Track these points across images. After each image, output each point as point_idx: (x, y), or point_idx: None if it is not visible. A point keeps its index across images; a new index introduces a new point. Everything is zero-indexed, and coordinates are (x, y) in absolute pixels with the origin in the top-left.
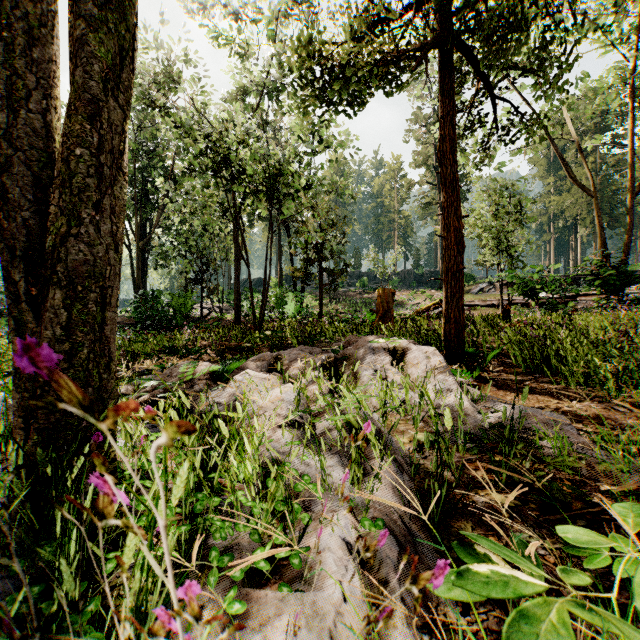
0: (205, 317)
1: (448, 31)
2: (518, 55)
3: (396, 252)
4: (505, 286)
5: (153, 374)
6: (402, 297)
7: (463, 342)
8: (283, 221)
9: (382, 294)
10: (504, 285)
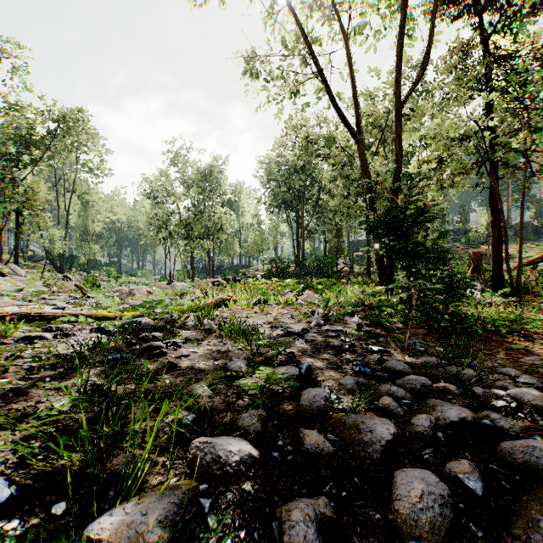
0: (340, 270)
1: (493, 144)
2: (530, 154)
3: None
4: None
5: None
6: (510, 251)
7: (502, 283)
8: None
9: (472, 256)
10: None
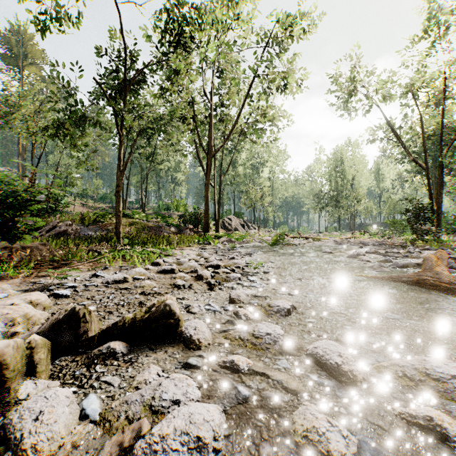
0: None
1: None
2: None
3: None
4: None
5: None
6: None
7: None
8: None
9: None
10: None
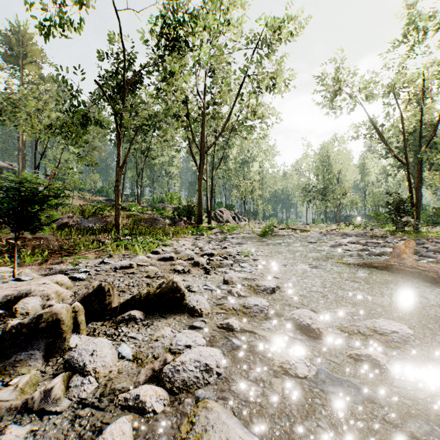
0: None
1: None
2: None
3: None
4: None
5: None
6: None
7: None
8: None
9: None
10: None
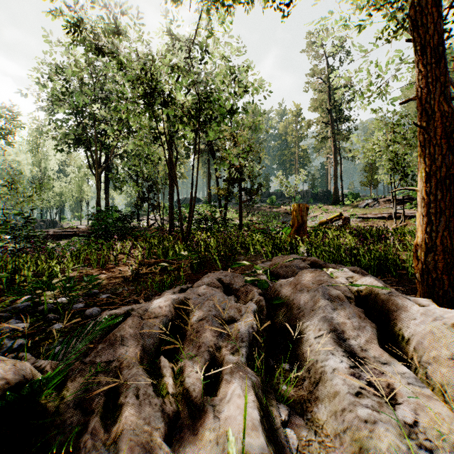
0: (150, 227)
1: None
2: None
3: (301, 175)
4: (388, 202)
5: (29, 314)
6: None
7: None
8: (210, 150)
9: (297, 209)
10: (387, 201)
